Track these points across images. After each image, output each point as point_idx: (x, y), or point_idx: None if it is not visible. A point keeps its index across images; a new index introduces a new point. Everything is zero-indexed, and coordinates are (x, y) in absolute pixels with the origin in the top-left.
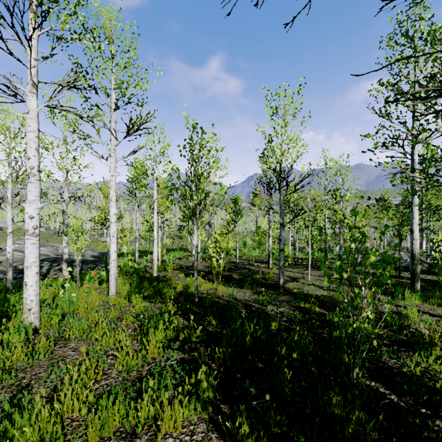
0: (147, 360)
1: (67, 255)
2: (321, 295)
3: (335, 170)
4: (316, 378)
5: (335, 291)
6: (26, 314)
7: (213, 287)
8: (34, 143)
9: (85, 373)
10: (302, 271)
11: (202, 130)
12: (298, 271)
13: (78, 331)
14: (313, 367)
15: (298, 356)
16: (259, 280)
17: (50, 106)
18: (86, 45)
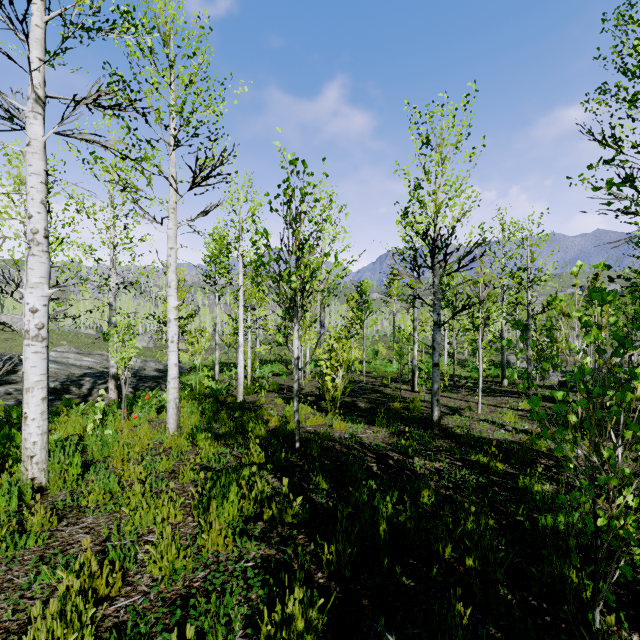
0: (203, 559)
1: (115, 368)
2: (503, 441)
3: (520, 239)
4: (518, 621)
5: (525, 433)
6: (26, 464)
7: (325, 422)
8: (38, 193)
9: (90, 584)
10: (466, 398)
11: (305, 165)
12: (459, 398)
13: (104, 494)
14: (508, 591)
15: (476, 564)
16: (398, 412)
17: (63, 134)
18: (131, 49)
